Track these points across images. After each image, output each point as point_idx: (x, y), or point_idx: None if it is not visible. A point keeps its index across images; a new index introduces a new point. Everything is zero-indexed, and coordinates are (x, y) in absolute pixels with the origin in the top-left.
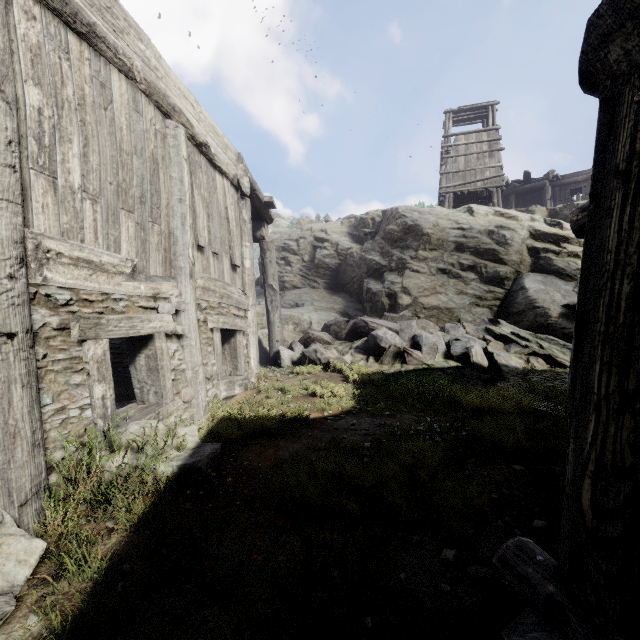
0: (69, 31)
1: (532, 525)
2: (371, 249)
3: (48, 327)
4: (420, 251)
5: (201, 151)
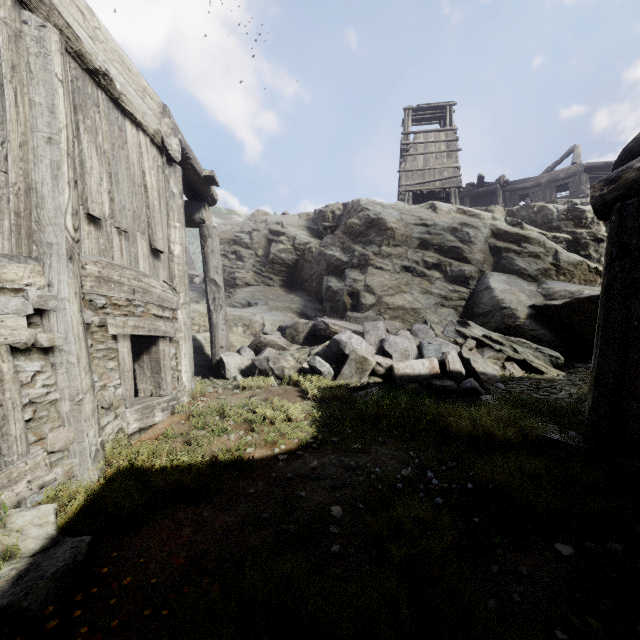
0: None
1: None
2: (331, 244)
3: None
4: (384, 247)
5: (98, 83)
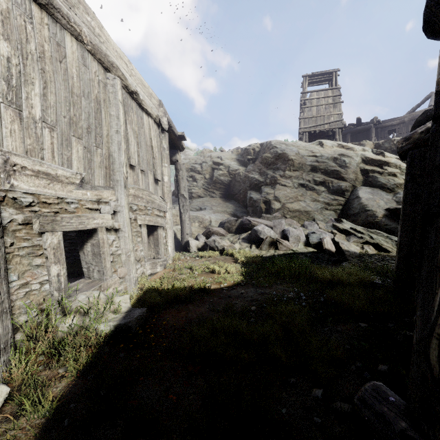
0: (32, 2)
1: (377, 369)
2: (252, 170)
3: (15, 222)
4: (286, 171)
5: (132, 97)
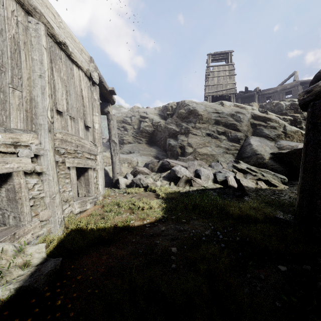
0: None
1: None
2: (171, 122)
3: None
4: (197, 124)
5: (61, 48)
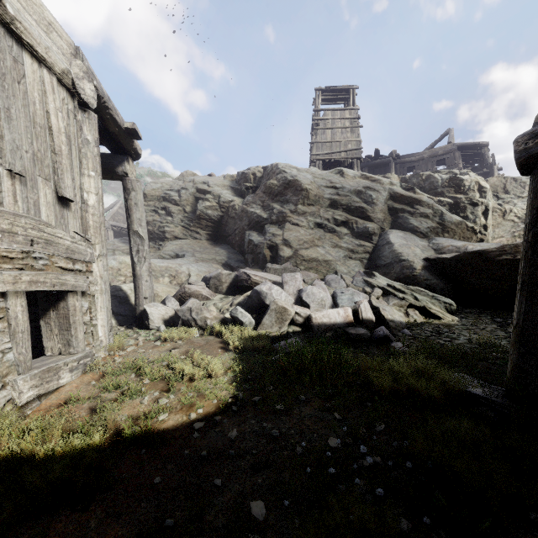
0: None
1: None
2: (252, 202)
3: None
4: (299, 205)
5: None
